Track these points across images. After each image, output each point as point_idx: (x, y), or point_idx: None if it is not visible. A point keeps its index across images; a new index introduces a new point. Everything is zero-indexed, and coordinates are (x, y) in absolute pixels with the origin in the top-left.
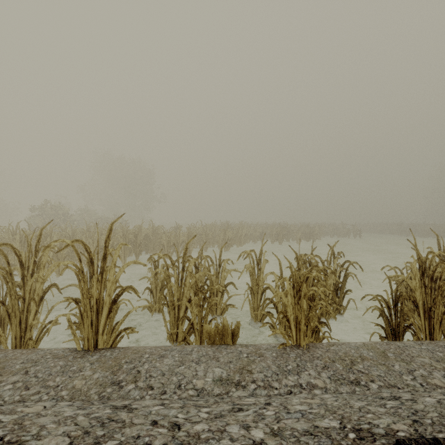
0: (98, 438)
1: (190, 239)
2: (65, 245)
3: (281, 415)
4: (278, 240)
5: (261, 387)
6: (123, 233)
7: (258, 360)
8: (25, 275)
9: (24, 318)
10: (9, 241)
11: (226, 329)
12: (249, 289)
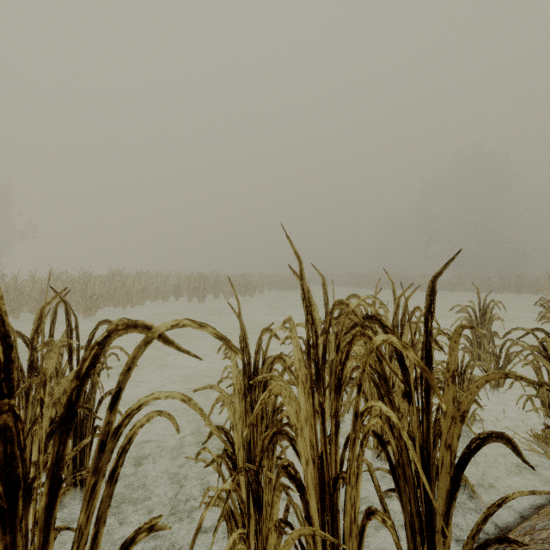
0: None
1: None
2: None
3: None
4: (197, 297)
5: None
6: None
7: None
8: None
9: None
10: None
11: None
12: None
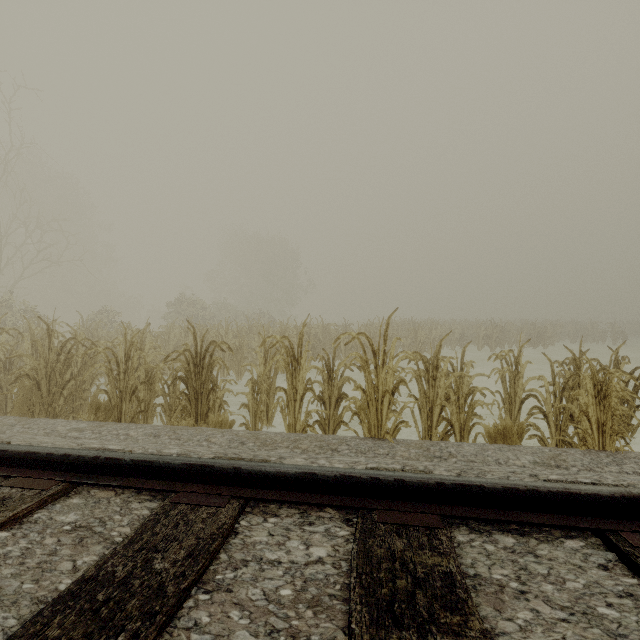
0: (478, 475)
1: (445, 336)
2: (352, 338)
3: (627, 479)
4: (489, 346)
5: (584, 470)
6: (297, 333)
7: (565, 454)
8: (296, 367)
9: (297, 408)
10: (182, 340)
11: (509, 428)
12: (506, 396)
